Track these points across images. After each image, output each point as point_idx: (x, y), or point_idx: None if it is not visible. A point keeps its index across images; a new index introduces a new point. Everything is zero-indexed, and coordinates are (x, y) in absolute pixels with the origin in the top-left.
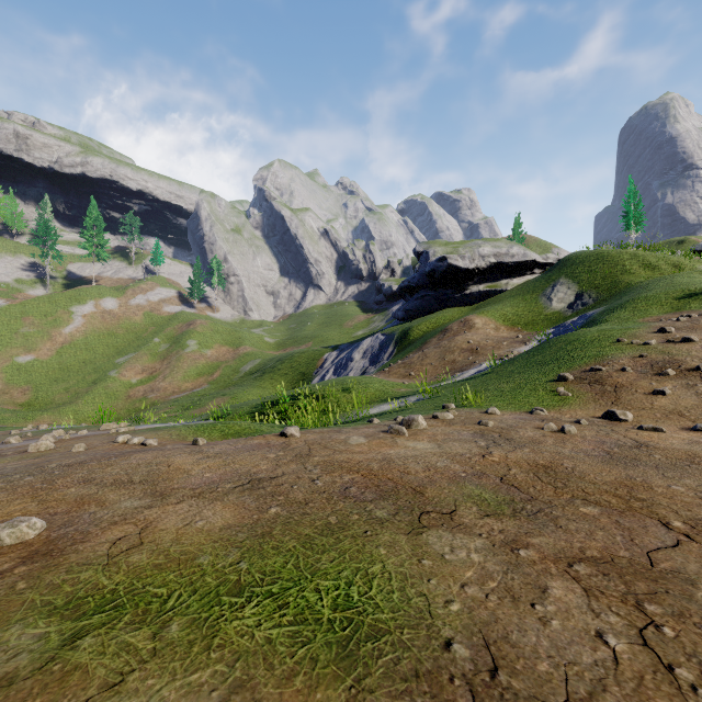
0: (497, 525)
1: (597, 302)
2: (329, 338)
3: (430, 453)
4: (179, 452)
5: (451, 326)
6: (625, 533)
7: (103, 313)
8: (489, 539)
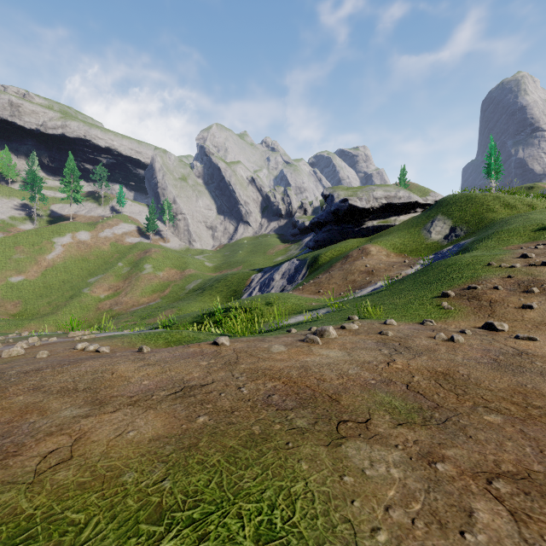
0: (411, 435)
1: (467, 234)
2: (255, 263)
3: (342, 361)
4: (124, 359)
5: (351, 253)
6: (533, 444)
7: (78, 243)
8: (405, 450)
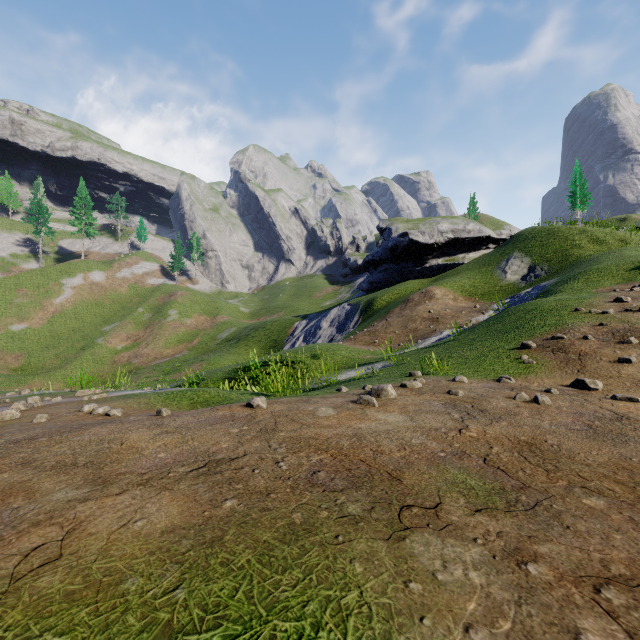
0: (492, 525)
1: (549, 274)
2: (299, 308)
3: (403, 427)
4: (138, 426)
5: (412, 296)
6: None
7: (91, 285)
8: (487, 546)
